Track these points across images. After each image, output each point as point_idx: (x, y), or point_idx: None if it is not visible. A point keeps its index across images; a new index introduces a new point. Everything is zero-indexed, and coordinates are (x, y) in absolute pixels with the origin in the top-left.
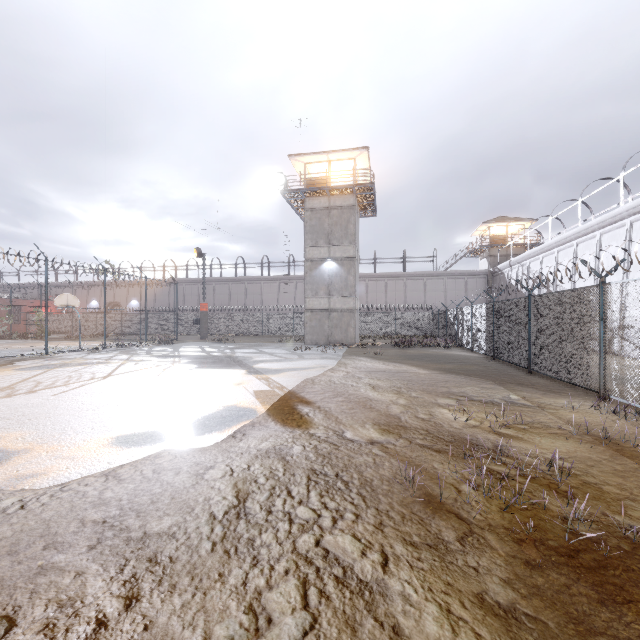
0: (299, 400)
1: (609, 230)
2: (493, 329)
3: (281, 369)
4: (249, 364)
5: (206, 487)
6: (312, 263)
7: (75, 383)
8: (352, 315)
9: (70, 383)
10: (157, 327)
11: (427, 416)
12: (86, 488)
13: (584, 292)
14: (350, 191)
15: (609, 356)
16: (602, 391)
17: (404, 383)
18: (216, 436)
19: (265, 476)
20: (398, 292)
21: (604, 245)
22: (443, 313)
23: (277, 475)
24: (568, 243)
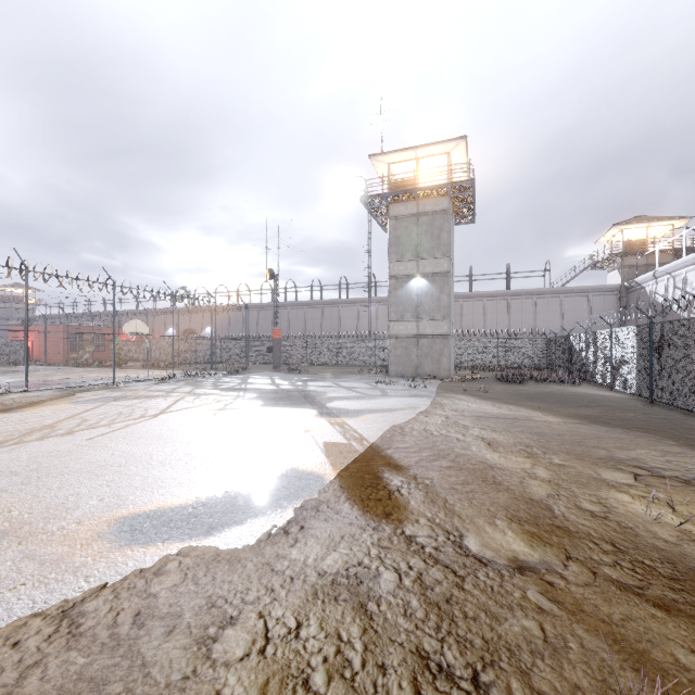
0: (385, 462)
1: None
2: (651, 361)
3: (360, 410)
4: (322, 402)
5: (206, 692)
6: (397, 281)
7: (120, 422)
8: (446, 342)
9: (115, 422)
10: (230, 355)
11: (597, 508)
12: (7, 657)
13: None
14: (443, 192)
15: None
16: None
17: (533, 438)
18: (260, 528)
19: (325, 666)
20: (500, 314)
21: None
22: (563, 339)
23: (349, 665)
24: None
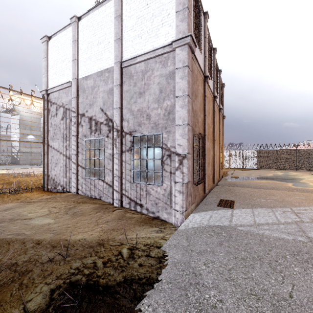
0: None
1: None
2: None
3: None
4: None
5: None
6: (23, 135)
7: None
8: (40, 154)
9: None
10: None
11: None
12: None
13: None
14: (40, 113)
15: None
16: None
17: None
18: None
19: None
20: None
21: None
22: None
23: None
24: None
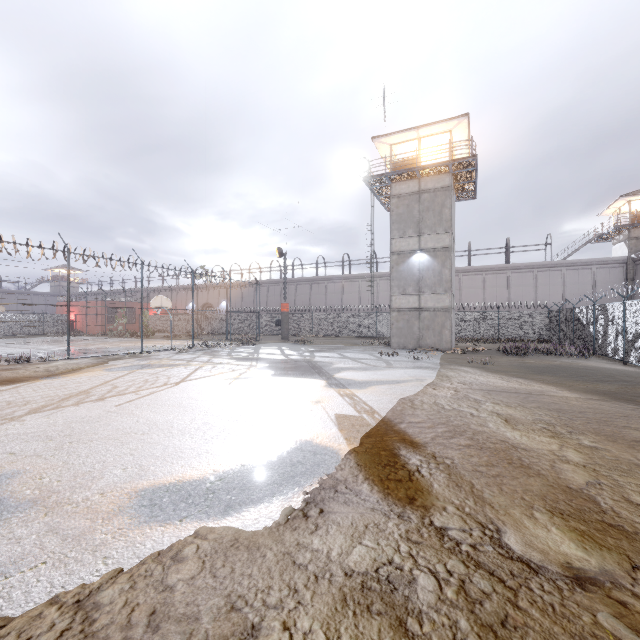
0: (399, 438)
1: None
2: None
3: (367, 381)
4: (329, 372)
5: None
6: (399, 256)
7: (146, 390)
8: (447, 315)
9: (141, 389)
10: (243, 327)
11: None
12: None
13: None
14: (445, 169)
15: None
16: None
17: (553, 415)
18: (278, 509)
19: None
20: (499, 288)
21: None
22: (567, 312)
23: None
24: None
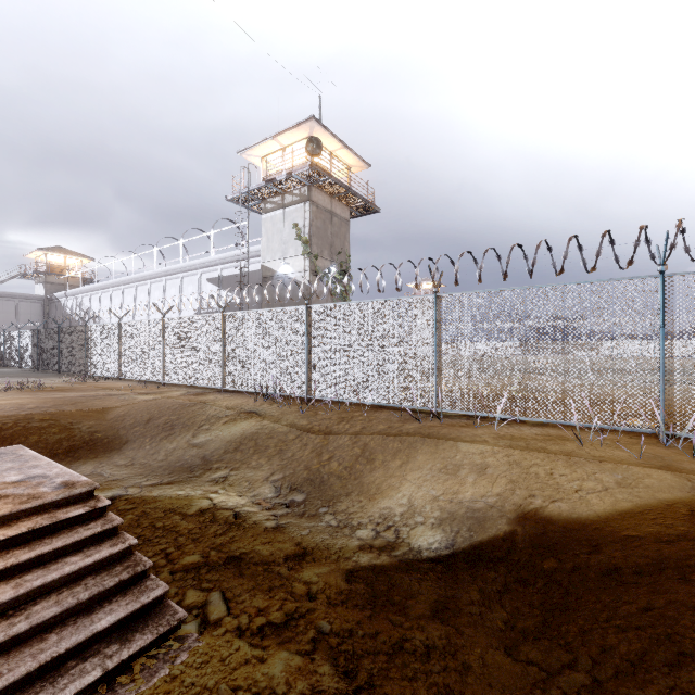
0: None
1: (128, 287)
2: (38, 349)
3: None
4: None
5: None
6: None
7: None
8: None
9: None
10: None
11: None
12: None
13: (81, 328)
14: None
15: (88, 357)
16: (86, 373)
17: None
18: None
19: None
20: None
21: (126, 296)
22: None
23: None
24: (108, 289)
